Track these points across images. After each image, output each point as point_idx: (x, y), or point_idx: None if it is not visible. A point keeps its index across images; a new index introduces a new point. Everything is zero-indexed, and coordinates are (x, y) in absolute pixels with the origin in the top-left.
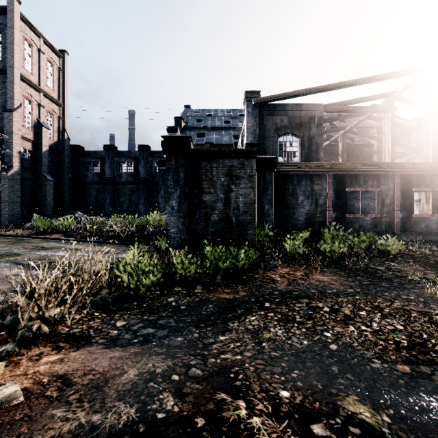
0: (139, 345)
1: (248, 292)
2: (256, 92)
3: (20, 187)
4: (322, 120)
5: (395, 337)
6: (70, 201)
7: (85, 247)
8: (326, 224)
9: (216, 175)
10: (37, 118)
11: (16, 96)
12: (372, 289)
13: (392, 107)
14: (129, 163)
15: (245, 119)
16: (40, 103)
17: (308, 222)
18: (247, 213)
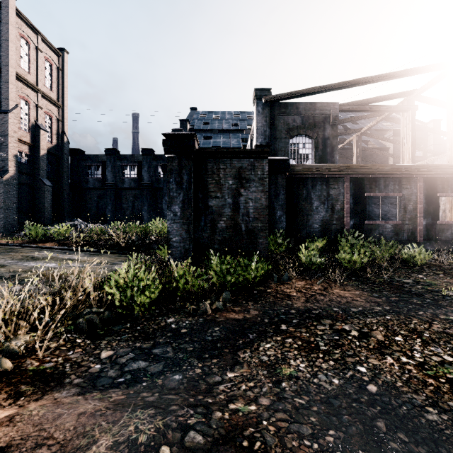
0: (125, 388)
1: (261, 311)
2: (266, 89)
3: (16, 193)
4: (338, 120)
5: (446, 372)
6: (69, 208)
7: (80, 257)
8: (343, 231)
9: (223, 178)
10: (34, 120)
11: (11, 97)
12: (403, 306)
13: (413, 106)
14: (132, 167)
15: (254, 119)
16: (38, 104)
17: (324, 230)
18: (258, 219)
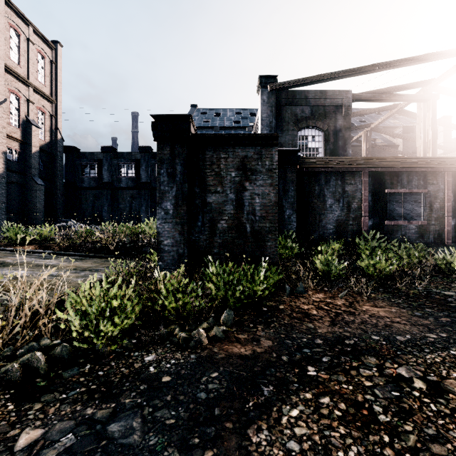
0: None
1: (275, 340)
2: (272, 76)
3: (5, 192)
4: (351, 110)
5: None
6: (64, 208)
7: (60, 262)
8: (361, 233)
9: (225, 169)
10: (25, 115)
11: None
12: None
13: (433, 94)
14: (129, 166)
15: (259, 109)
16: (29, 99)
17: (339, 231)
18: (265, 218)
